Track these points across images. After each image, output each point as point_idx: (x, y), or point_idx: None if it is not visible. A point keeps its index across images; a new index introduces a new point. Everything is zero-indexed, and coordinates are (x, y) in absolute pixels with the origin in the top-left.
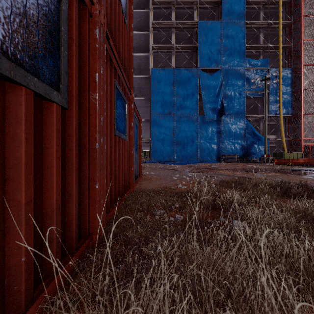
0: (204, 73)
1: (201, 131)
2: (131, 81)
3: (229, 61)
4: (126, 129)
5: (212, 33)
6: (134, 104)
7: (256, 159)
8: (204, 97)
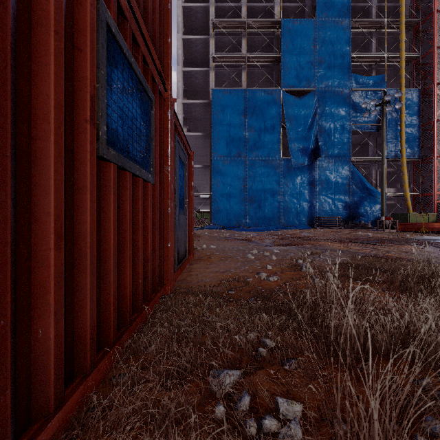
0: (290, 96)
1: (285, 182)
2: (166, 63)
3: (327, 78)
4: (151, 158)
5: (302, 37)
6: (175, 118)
7: (366, 223)
8: (290, 131)
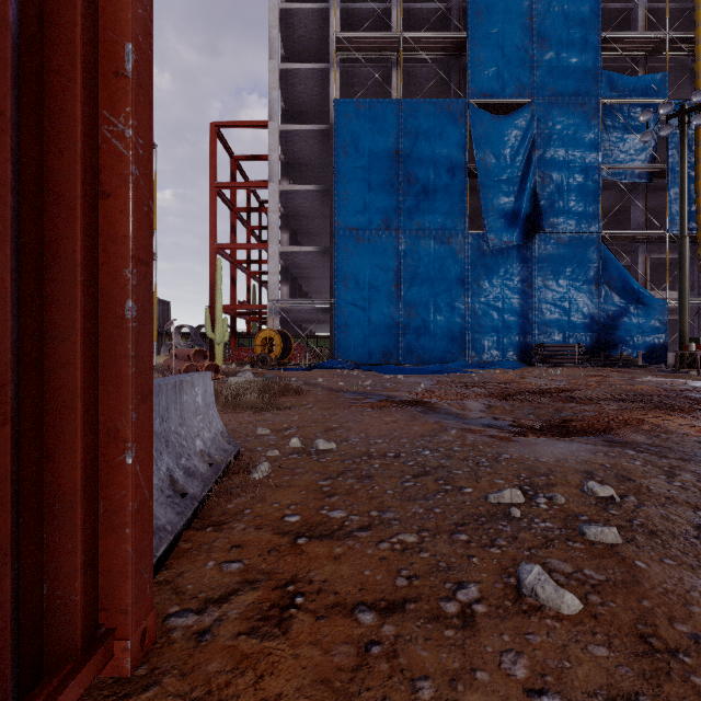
0: (485, 113)
1: (475, 278)
2: None
3: (555, 79)
4: None
5: (507, 1)
6: None
7: (632, 356)
8: (485, 181)
